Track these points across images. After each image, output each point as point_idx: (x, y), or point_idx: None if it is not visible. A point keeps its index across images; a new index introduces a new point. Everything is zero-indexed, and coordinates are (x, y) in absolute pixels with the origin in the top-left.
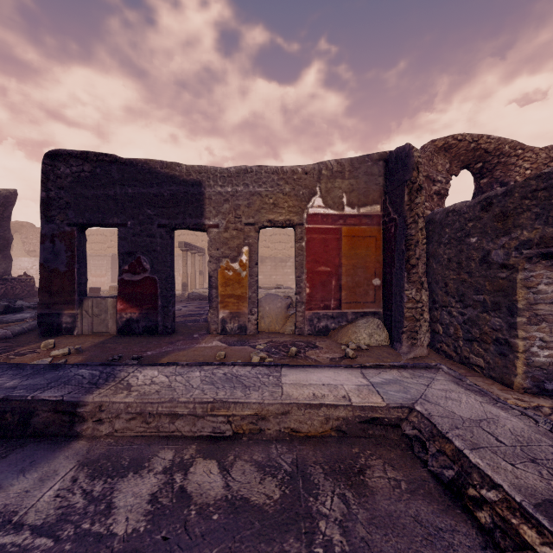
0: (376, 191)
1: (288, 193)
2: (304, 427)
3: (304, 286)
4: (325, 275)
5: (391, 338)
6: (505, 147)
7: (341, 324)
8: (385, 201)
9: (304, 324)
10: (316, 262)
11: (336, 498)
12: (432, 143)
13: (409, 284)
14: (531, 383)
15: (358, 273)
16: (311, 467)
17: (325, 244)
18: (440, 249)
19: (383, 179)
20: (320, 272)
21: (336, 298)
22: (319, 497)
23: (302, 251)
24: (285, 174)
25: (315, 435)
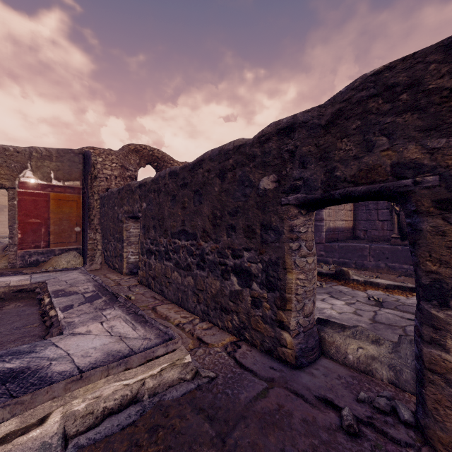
0: (77, 172)
1: None
2: None
3: (17, 233)
4: (36, 225)
5: (84, 262)
6: (166, 157)
7: (50, 257)
8: (83, 180)
9: (17, 260)
10: (28, 215)
11: None
12: (128, 146)
13: (90, 230)
14: (129, 270)
15: (64, 223)
16: None
17: (36, 203)
18: (109, 211)
19: (82, 166)
20: (32, 223)
21: (46, 240)
22: None
23: (15, 208)
24: None
25: None
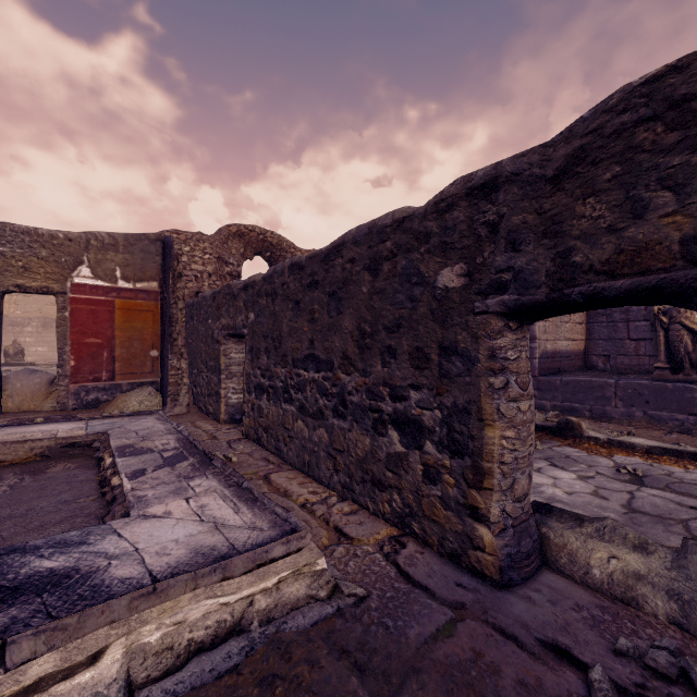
0: (154, 269)
1: (45, 258)
2: (9, 457)
3: (69, 358)
4: (95, 347)
5: (163, 403)
6: (284, 244)
7: (116, 395)
8: (163, 280)
9: (69, 399)
10: (84, 333)
11: (16, 479)
12: (228, 227)
13: (172, 355)
14: (228, 417)
15: (134, 345)
16: (5, 474)
17: (95, 315)
18: (200, 326)
19: (161, 258)
20: (90, 344)
21: (109, 370)
22: (2, 481)
23: (66, 322)
24: (41, 236)
25: (21, 462)
